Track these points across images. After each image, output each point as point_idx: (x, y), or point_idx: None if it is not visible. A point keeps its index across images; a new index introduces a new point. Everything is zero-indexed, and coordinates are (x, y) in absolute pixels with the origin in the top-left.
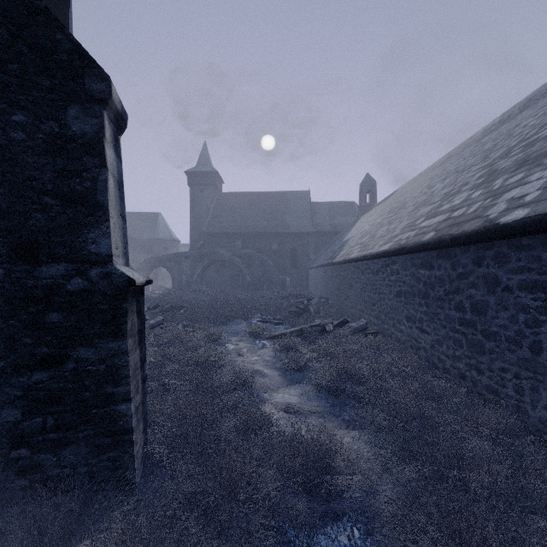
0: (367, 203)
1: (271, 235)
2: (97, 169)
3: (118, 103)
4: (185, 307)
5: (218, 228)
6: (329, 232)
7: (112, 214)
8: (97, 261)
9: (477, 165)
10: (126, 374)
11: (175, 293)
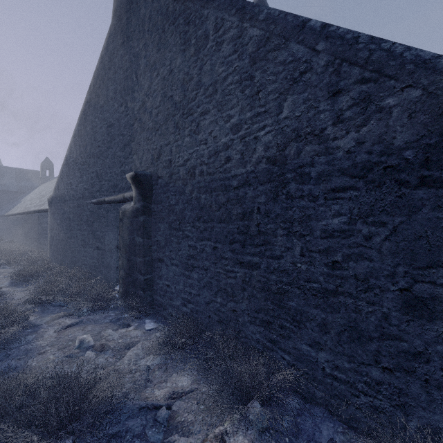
0: (46, 176)
1: None
2: None
3: None
4: None
5: None
6: (16, 191)
7: None
8: None
9: None
10: None
11: None
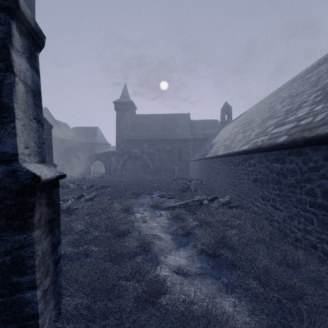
0: (225, 120)
1: (166, 140)
2: (3, 73)
3: (30, 19)
4: (111, 186)
5: (133, 136)
6: (202, 138)
7: (20, 116)
8: (3, 160)
9: (309, 90)
10: (31, 264)
11: (106, 176)
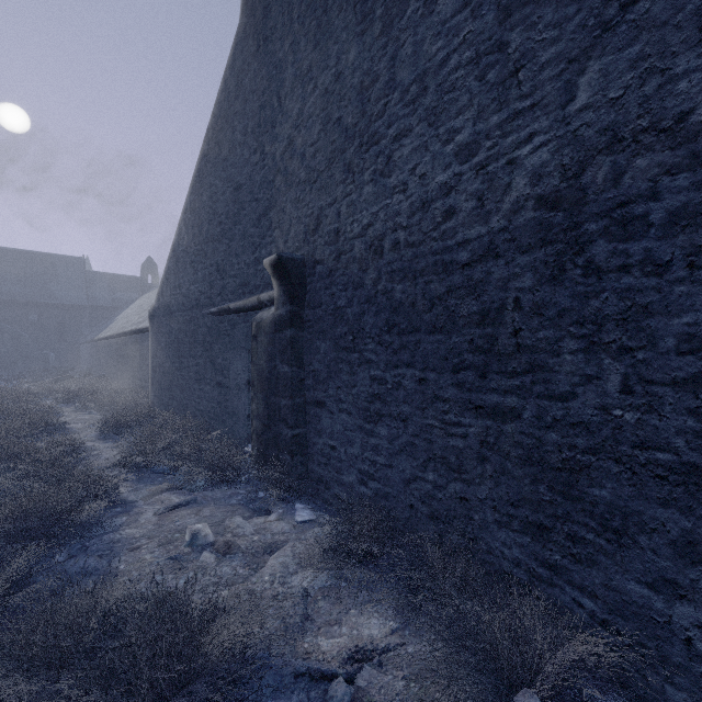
0: (148, 284)
1: (28, 304)
2: None
3: None
4: None
5: None
6: (109, 306)
7: None
8: None
9: None
10: None
11: None
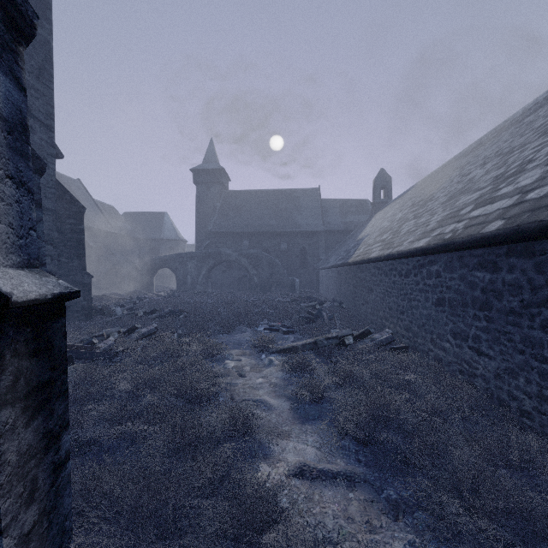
0: (381, 200)
1: (279, 234)
2: None
3: None
4: (185, 311)
5: (224, 227)
6: (340, 230)
7: None
8: None
9: (535, 141)
10: None
11: (179, 295)
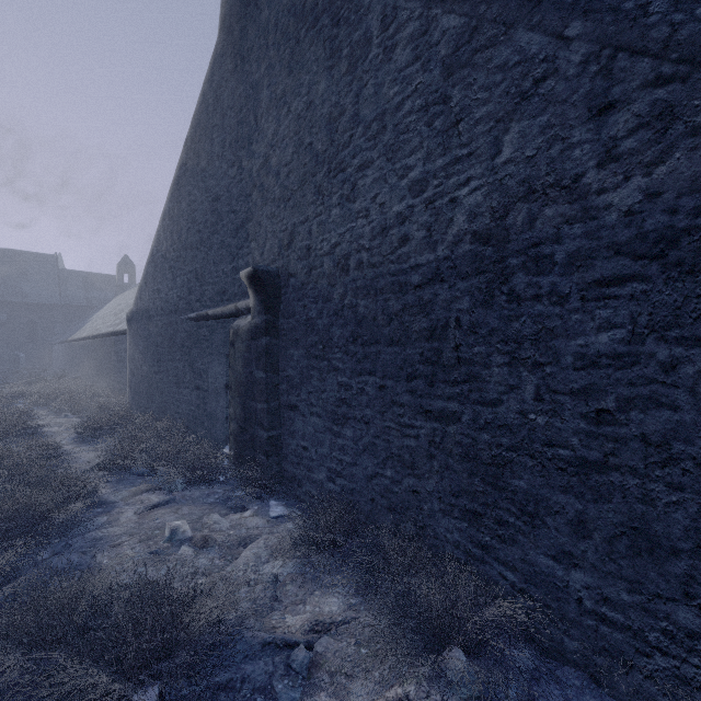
0: (125, 283)
1: None
2: None
3: None
4: None
5: None
6: (83, 305)
7: None
8: None
9: None
10: None
11: None
